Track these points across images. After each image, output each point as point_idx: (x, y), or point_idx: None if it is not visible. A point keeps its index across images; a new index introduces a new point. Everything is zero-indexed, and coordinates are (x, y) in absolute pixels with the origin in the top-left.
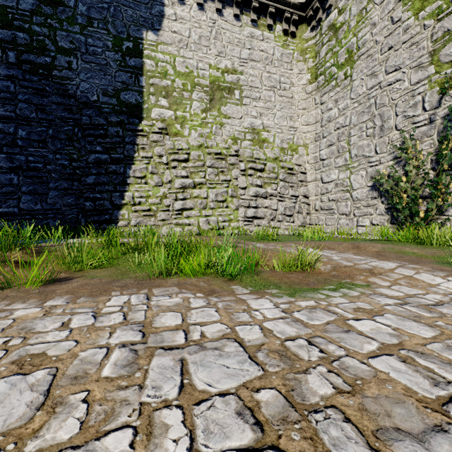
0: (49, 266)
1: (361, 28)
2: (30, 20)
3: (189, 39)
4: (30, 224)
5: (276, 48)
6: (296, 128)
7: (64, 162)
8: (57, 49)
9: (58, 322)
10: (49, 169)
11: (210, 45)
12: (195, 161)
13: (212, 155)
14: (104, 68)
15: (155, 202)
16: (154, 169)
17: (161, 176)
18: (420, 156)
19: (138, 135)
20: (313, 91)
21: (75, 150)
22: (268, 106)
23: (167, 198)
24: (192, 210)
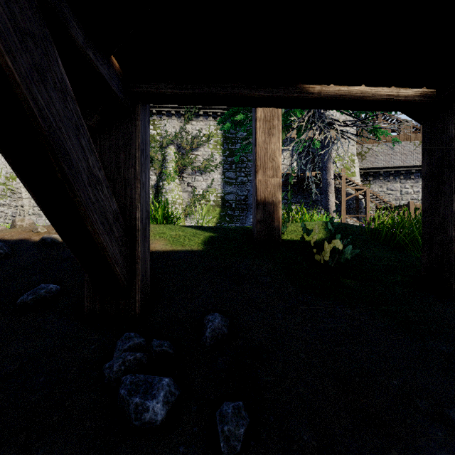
0: None
1: None
2: None
3: None
4: None
5: None
6: None
7: None
8: None
9: None
10: None
11: None
12: None
13: None
14: None
15: None
16: None
17: None
18: None
19: None
20: None
21: None
22: None
23: None
24: None
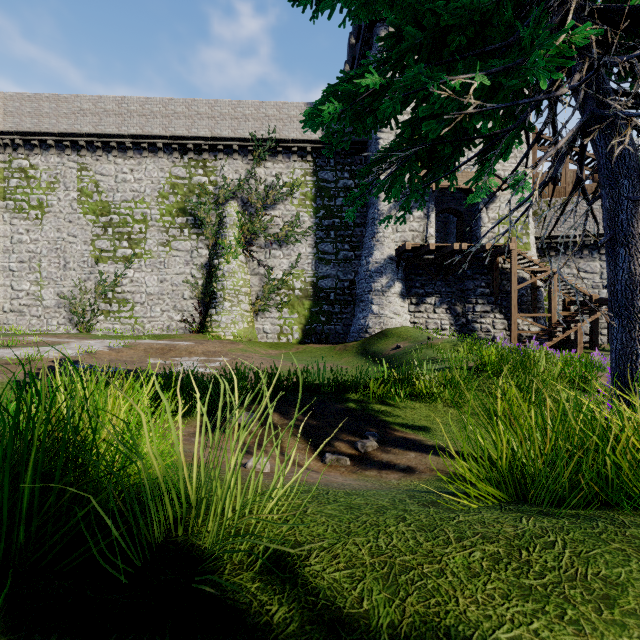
0: None
1: (51, 194)
2: None
3: None
4: None
5: None
6: None
7: None
8: None
9: None
10: None
11: None
12: None
13: None
14: None
15: None
16: None
17: None
18: (87, 289)
19: None
20: (1, 208)
21: None
22: None
23: None
24: None
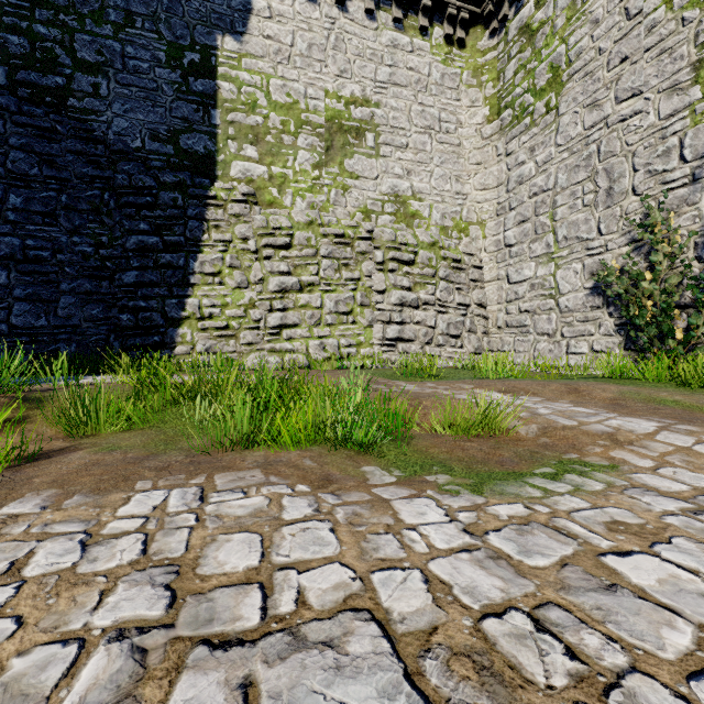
0: (38, 427)
1: (574, 29)
2: (31, 16)
3: (292, 48)
4: (28, 350)
5: (434, 65)
6: (465, 194)
7: (86, 248)
8: (75, 63)
9: (3, 561)
10: (60, 259)
11: (326, 59)
12: (302, 247)
13: (330, 237)
14: (153, 96)
15: (235, 314)
16: (234, 261)
17: (246, 273)
18: (676, 237)
19: (208, 206)
20: (493, 134)
21: (105, 229)
22: (420, 158)
23: (256, 307)
24: (297, 327)
